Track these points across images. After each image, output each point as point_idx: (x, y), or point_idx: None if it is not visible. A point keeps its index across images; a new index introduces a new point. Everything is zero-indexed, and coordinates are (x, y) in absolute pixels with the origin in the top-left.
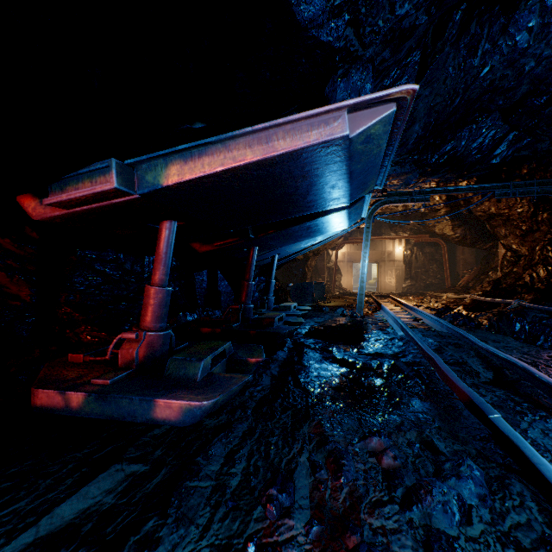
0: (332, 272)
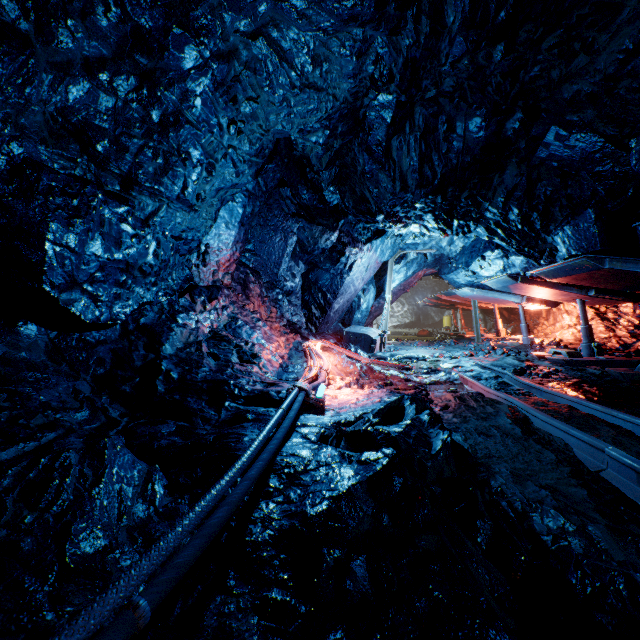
0: None
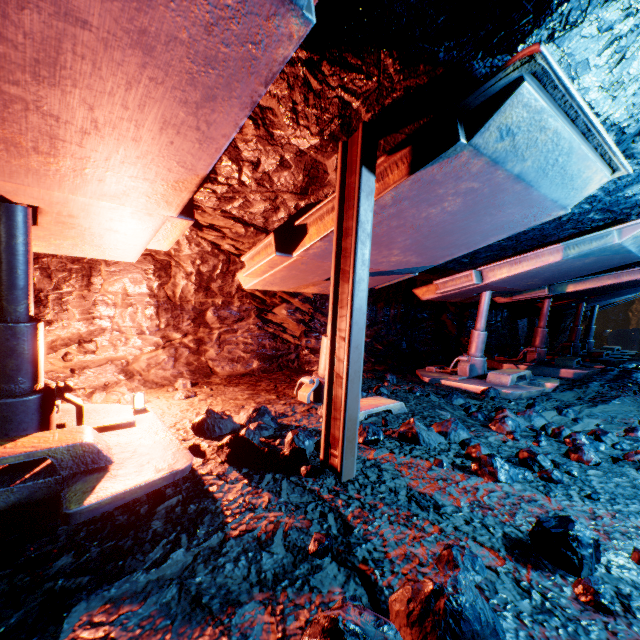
0: None
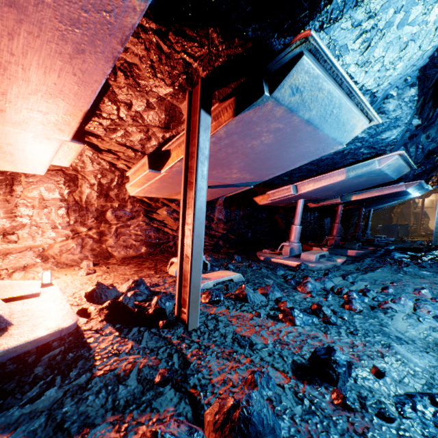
0: (418, 217)
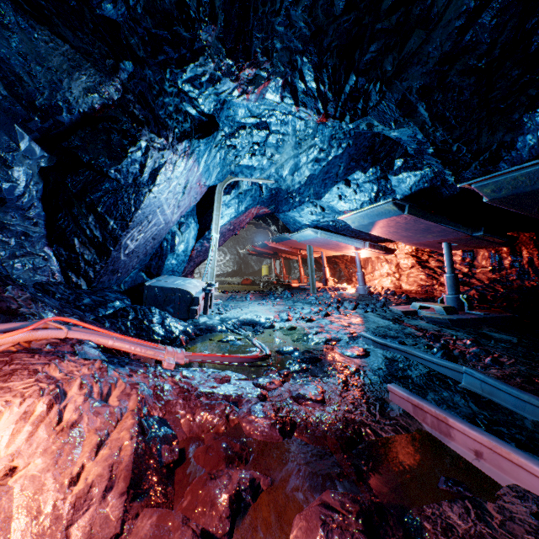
0: None
